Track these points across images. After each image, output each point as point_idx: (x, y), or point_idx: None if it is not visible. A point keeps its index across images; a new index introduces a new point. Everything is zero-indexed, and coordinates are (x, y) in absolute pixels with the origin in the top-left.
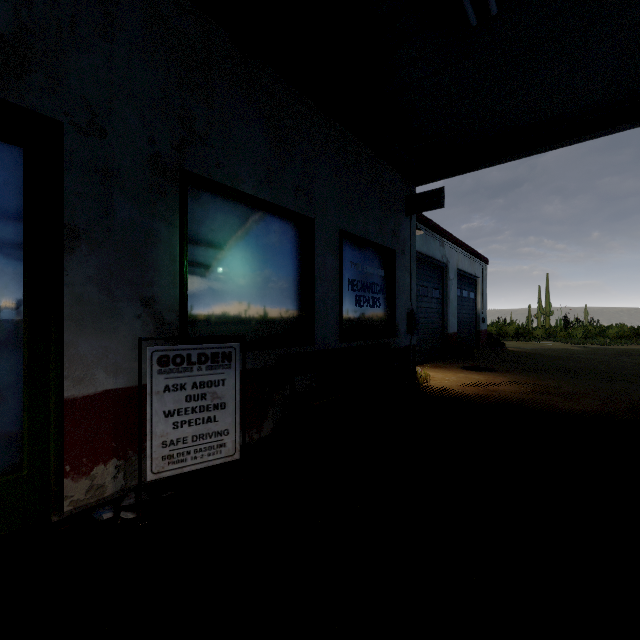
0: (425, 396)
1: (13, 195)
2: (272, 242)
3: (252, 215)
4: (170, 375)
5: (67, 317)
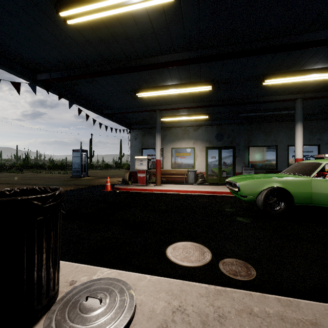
0: None
1: (231, 154)
2: (266, 151)
3: (261, 148)
4: (245, 171)
5: (236, 164)
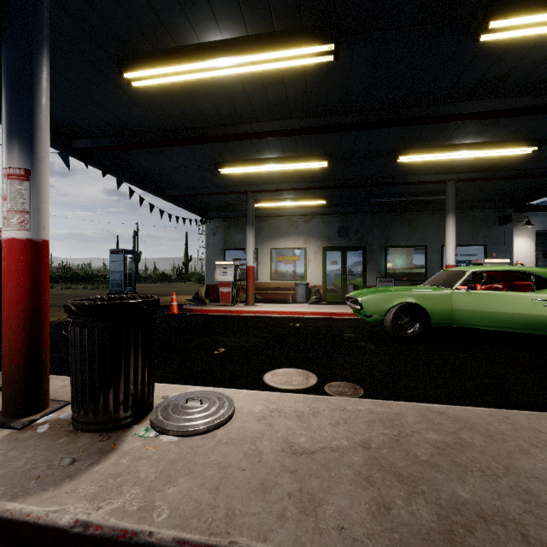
0: None
1: (361, 257)
2: (411, 255)
3: (404, 249)
4: (381, 283)
5: (367, 274)
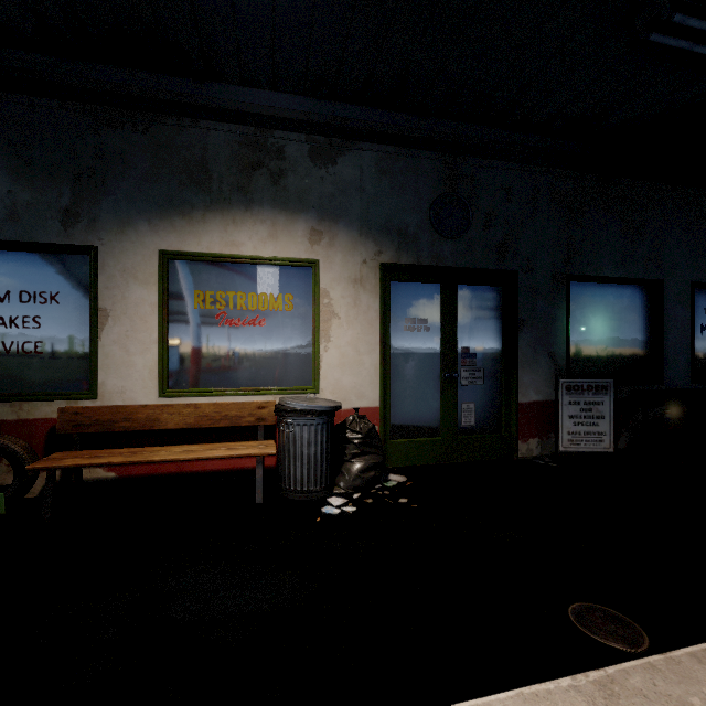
0: None
1: (499, 309)
2: (624, 306)
3: (609, 290)
4: (571, 396)
5: (519, 364)
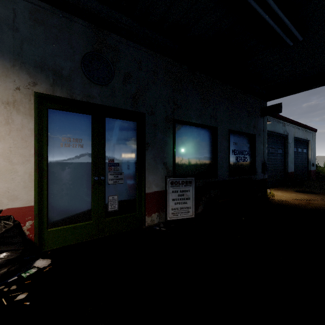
0: (271, 203)
1: (134, 135)
2: (201, 138)
3: (194, 129)
4: (173, 187)
5: (146, 169)
